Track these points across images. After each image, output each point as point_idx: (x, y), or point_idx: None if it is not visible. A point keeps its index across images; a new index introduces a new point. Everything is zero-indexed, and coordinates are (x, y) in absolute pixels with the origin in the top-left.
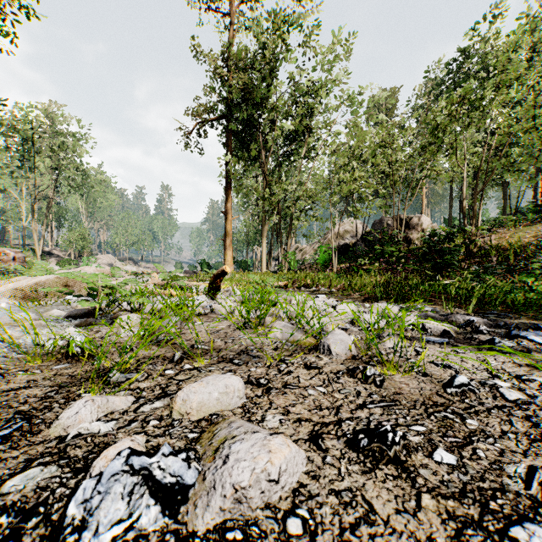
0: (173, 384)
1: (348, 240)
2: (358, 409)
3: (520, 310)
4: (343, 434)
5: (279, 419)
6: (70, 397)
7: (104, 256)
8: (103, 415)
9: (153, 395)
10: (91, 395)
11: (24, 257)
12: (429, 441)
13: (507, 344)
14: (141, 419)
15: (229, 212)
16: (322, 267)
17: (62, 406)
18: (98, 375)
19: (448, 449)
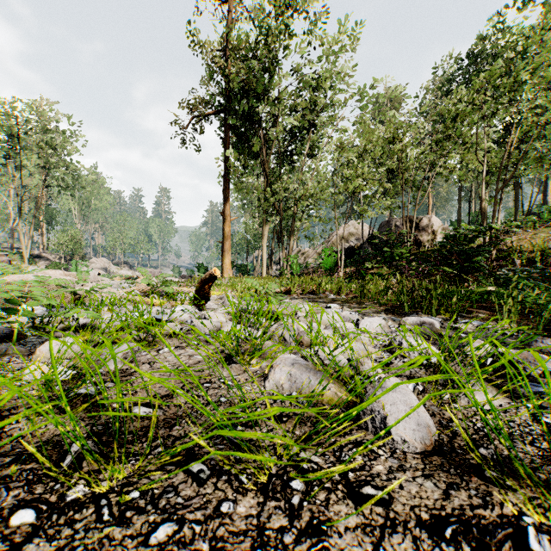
0: None
1: (353, 243)
2: None
3: None
4: None
5: None
6: None
7: (98, 259)
8: None
9: None
10: None
11: (9, 260)
12: None
13: None
14: None
15: (228, 213)
16: (326, 271)
17: None
18: None
19: None
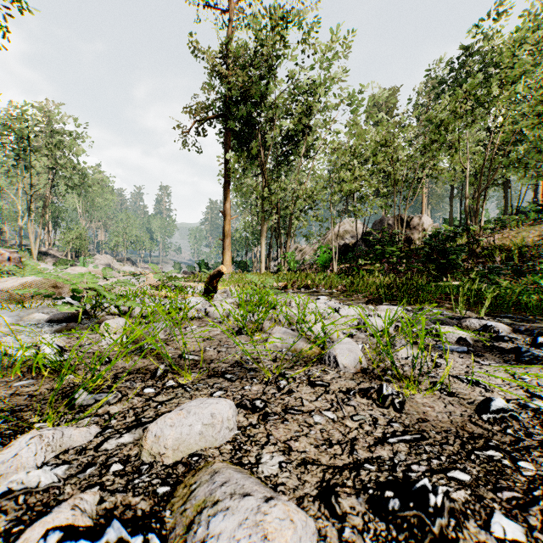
0: (150, 407)
1: (348, 241)
2: (378, 444)
3: (534, 313)
4: (363, 488)
5: (279, 462)
6: (20, 427)
7: (102, 256)
8: (54, 455)
9: (124, 423)
10: (46, 425)
11: (19, 257)
12: (480, 500)
13: (536, 353)
14: (100, 462)
15: (228, 212)
16: (322, 267)
17: (5, 441)
18: (64, 395)
19: (507, 512)
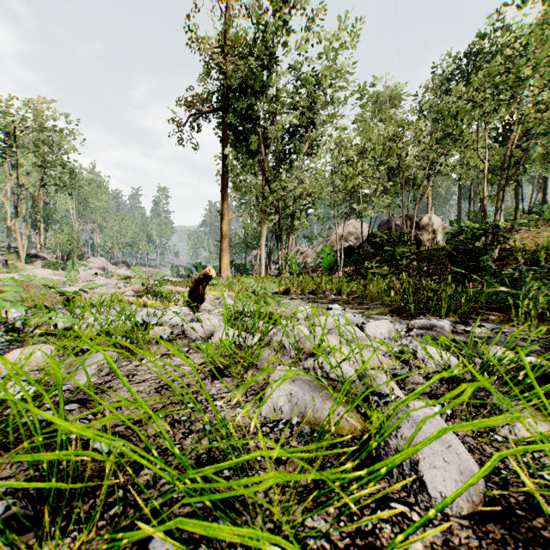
0: None
1: (352, 243)
2: None
3: None
4: None
5: None
6: None
7: (96, 259)
8: None
9: None
10: None
11: (5, 259)
12: None
13: None
14: None
15: (226, 212)
16: (325, 270)
17: None
18: None
19: None
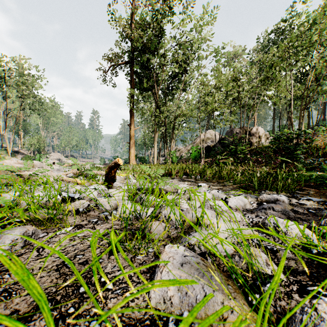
0: None
1: (209, 144)
2: None
3: None
4: None
5: None
6: None
7: (55, 154)
8: None
9: None
10: None
11: None
12: None
13: None
14: None
15: (133, 125)
16: (193, 160)
17: None
18: None
19: None
